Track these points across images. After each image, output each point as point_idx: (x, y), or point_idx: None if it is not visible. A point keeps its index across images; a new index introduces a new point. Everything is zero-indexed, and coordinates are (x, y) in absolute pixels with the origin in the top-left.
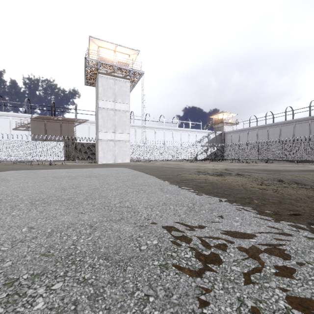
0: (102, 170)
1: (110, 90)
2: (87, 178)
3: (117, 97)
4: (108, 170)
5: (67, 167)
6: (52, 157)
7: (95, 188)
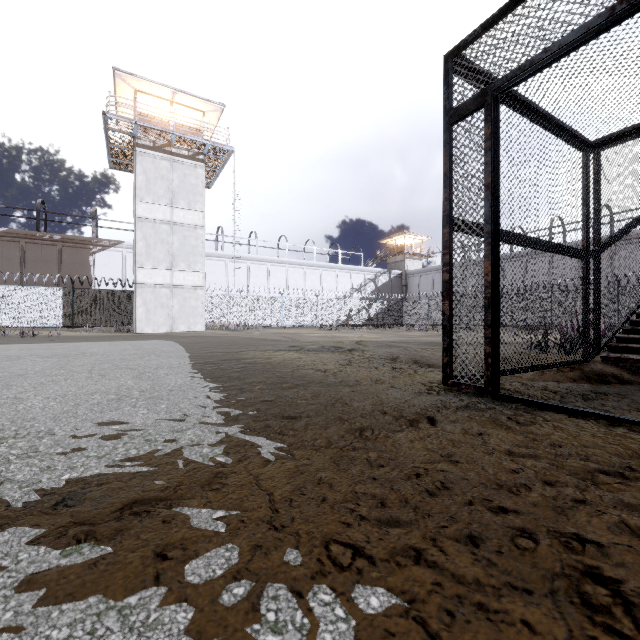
0: (104, 346)
1: (161, 181)
2: (42, 359)
3: (178, 198)
4: (121, 344)
5: (55, 341)
6: (33, 321)
7: (22, 374)
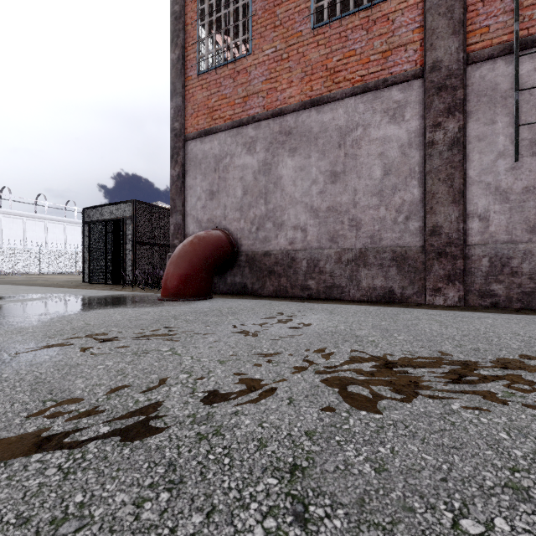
0: None
1: None
2: None
3: None
4: None
5: None
6: None
7: None
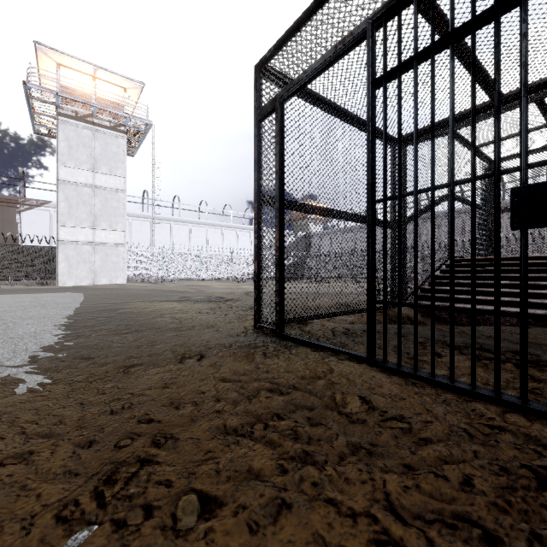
0: (4, 298)
1: (83, 148)
2: None
3: (100, 164)
4: (23, 296)
5: None
6: None
7: None
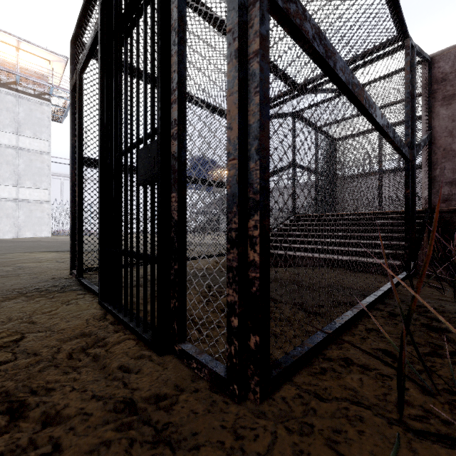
0: None
1: (6, 112)
2: None
3: (24, 128)
4: None
5: None
6: None
7: None
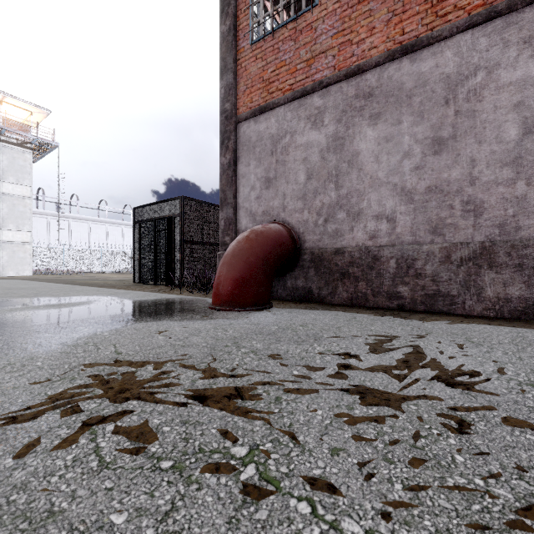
0: None
1: None
2: None
3: (8, 175)
4: None
5: None
6: None
7: None
